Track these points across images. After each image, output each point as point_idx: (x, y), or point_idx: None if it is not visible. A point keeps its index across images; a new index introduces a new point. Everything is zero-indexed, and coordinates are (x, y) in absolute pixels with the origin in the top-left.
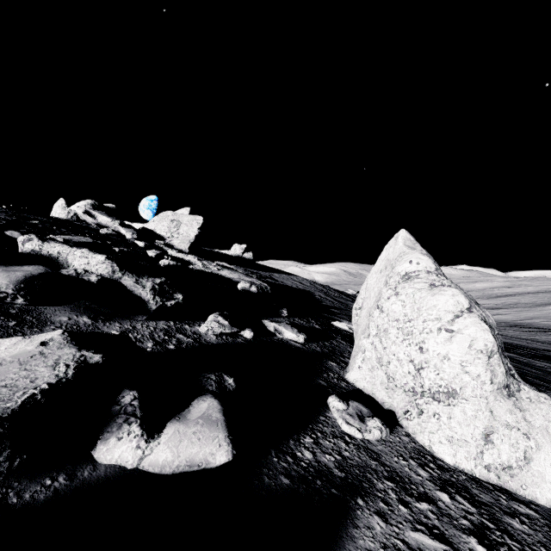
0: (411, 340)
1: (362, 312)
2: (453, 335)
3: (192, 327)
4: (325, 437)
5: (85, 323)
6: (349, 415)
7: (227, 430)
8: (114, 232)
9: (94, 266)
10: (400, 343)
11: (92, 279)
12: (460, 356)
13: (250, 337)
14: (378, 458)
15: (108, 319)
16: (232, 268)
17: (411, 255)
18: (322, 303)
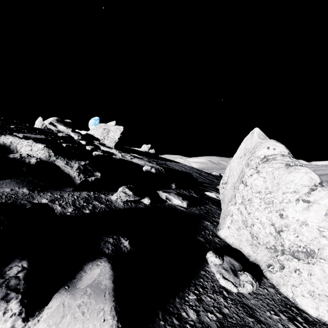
0: (272, 208)
1: (228, 186)
2: (310, 205)
3: (106, 196)
4: (206, 293)
5: (23, 193)
6: (225, 269)
7: (115, 299)
8: (66, 135)
9: (35, 152)
10: (263, 210)
11: (32, 161)
12: (317, 223)
13: (148, 203)
14: (253, 314)
15: (43, 190)
16: (141, 157)
17: (268, 143)
18: (197, 180)
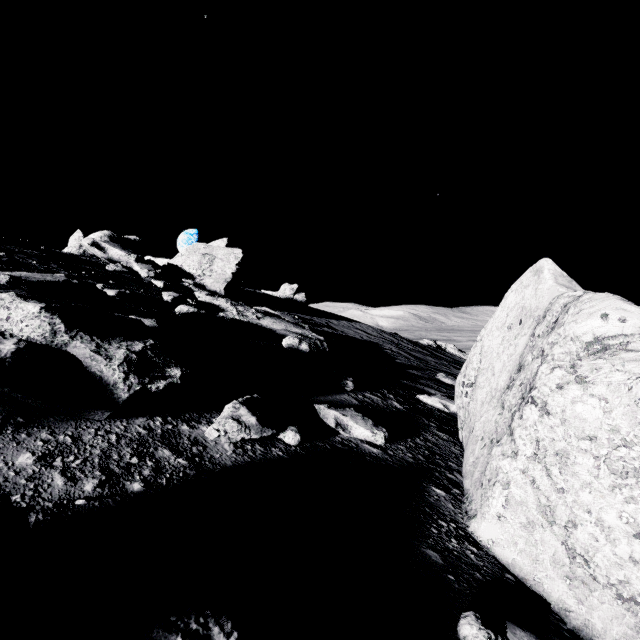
0: (636, 490)
1: (478, 394)
2: None
3: (194, 428)
4: None
5: None
6: None
7: None
8: (124, 268)
9: (17, 323)
10: (606, 492)
11: (4, 348)
12: None
13: (294, 442)
14: None
15: (31, 424)
16: (278, 315)
17: (602, 302)
18: (395, 360)
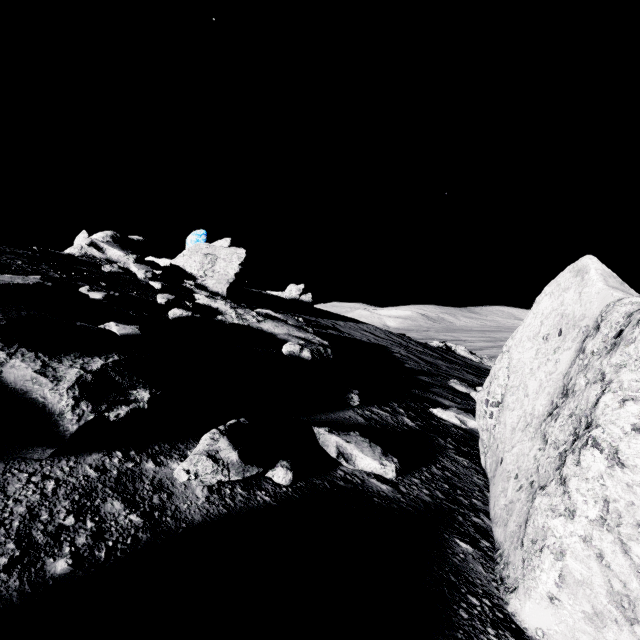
0: None
1: (507, 416)
2: None
3: (161, 466)
4: None
5: None
6: None
7: None
8: (120, 269)
9: None
10: None
11: None
12: None
13: (285, 482)
14: None
15: None
16: (280, 317)
17: None
18: (404, 365)
